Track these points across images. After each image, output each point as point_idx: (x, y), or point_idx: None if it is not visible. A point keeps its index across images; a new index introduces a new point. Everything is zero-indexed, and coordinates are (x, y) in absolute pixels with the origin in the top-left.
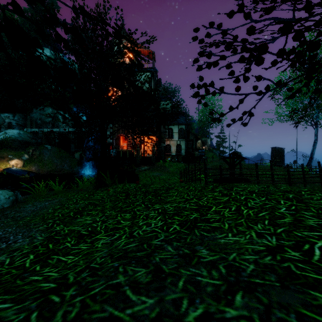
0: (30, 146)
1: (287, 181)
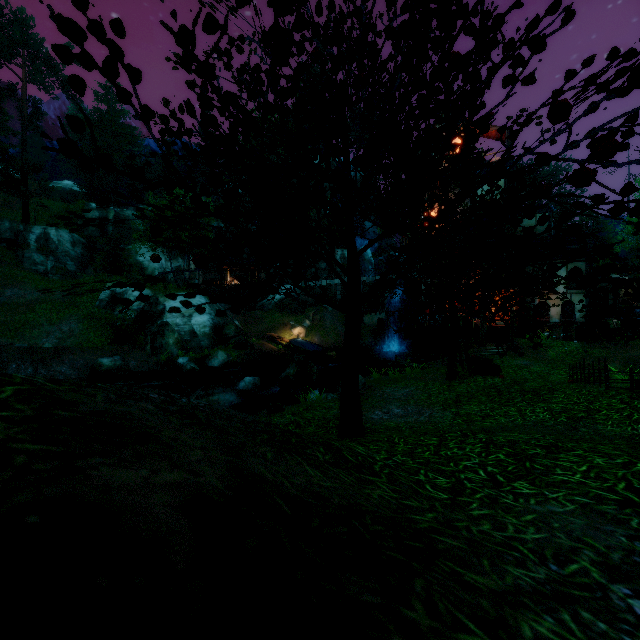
0: (308, 307)
1: None
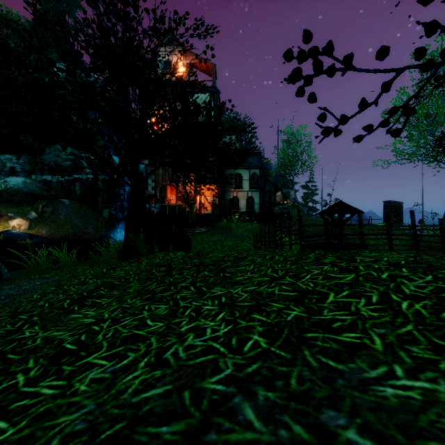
0: (40, 200)
1: (441, 247)
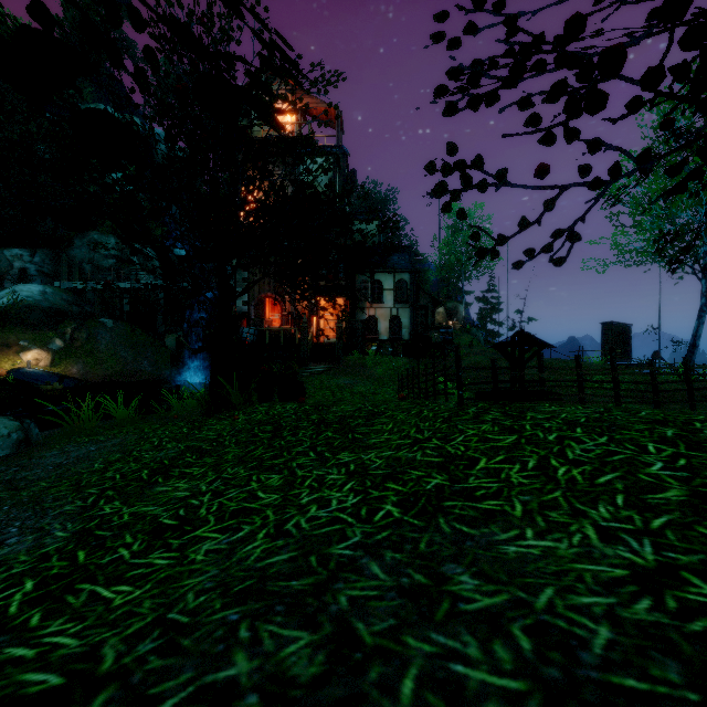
0: (69, 321)
1: (650, 398)
